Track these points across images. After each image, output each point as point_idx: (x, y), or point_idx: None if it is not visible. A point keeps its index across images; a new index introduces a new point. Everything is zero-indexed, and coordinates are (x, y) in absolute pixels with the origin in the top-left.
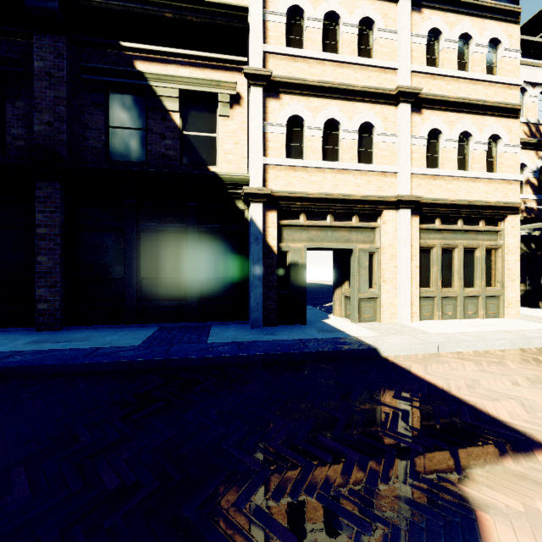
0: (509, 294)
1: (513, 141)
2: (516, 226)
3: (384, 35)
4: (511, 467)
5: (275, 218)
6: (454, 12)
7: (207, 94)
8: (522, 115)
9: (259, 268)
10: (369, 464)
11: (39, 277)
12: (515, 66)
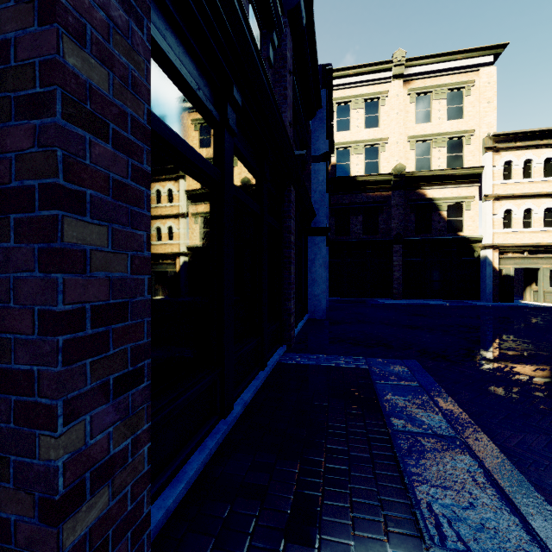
0: None
1: None
2: None
3: None
4: None
5: (497, 255)
6: None
7: (459, 202)
8: None
9: (490, 277)
10: None
11: (394, 280)
12: None
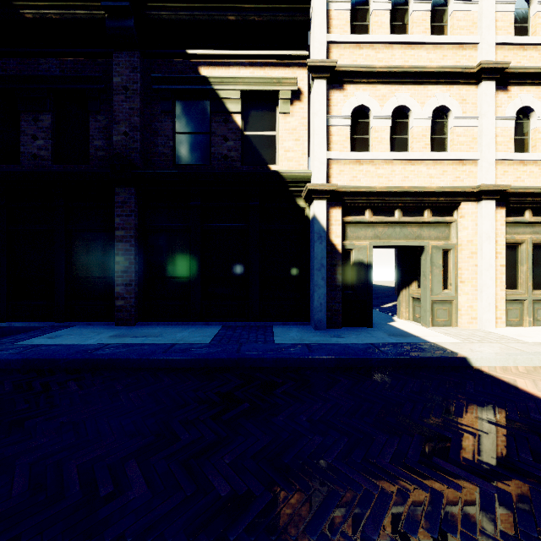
0: None
1: None
2: None
3: (462, 7)
4: None
5: (339, 214)
6: None
7: (267, 92)
8: None
9: (323, 267)
10: (513, 501)
11: (117, 276)
12: None
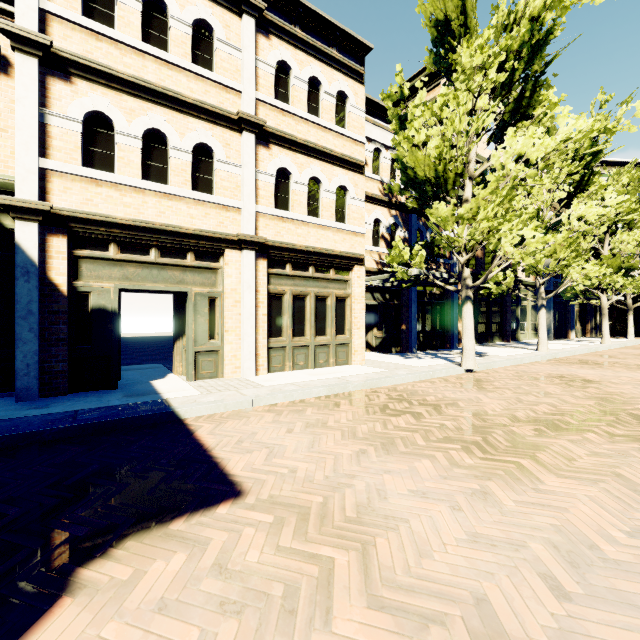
0: (355, 341)
1: (359, 195)
2: (361, 277)
3: (226, 48)
4: (174, 528)
5: (64, 245)
6: (304, 51)
7: None
8: (379, 174)
9: (31, 314)
10: None
11: None
12: (360, 124)
